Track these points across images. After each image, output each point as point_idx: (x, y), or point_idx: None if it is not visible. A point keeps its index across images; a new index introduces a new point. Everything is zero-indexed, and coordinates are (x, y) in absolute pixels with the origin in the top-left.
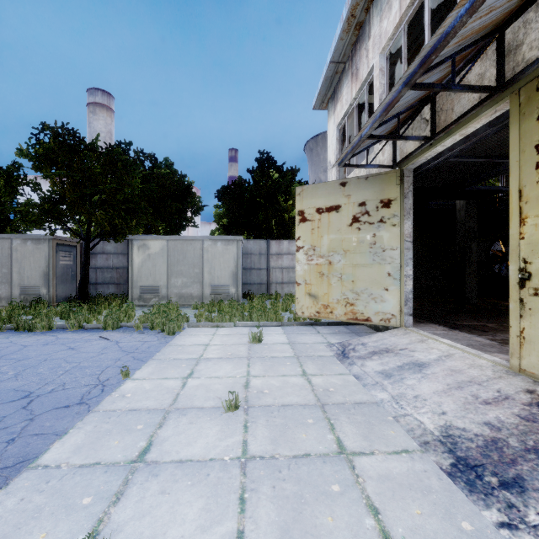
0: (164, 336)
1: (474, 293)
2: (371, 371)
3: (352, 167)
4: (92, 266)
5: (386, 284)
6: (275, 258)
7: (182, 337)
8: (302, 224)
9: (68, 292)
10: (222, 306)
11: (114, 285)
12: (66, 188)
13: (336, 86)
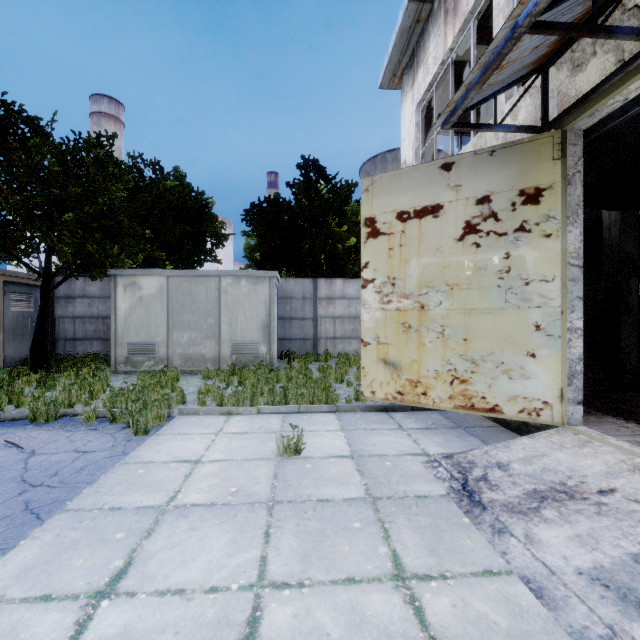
0: (128, 437)
1: (634, 356)
2: (567, 570)
3: (468, 128)
4: (68, 315)
5: (531, 345)
6: (325, 304)
7: (159, 439)
8: (372, 241)
9: (26, 352)
10: (245, 374)
11: (100, 341)
12: (4, 194)
13: (416, 45)
